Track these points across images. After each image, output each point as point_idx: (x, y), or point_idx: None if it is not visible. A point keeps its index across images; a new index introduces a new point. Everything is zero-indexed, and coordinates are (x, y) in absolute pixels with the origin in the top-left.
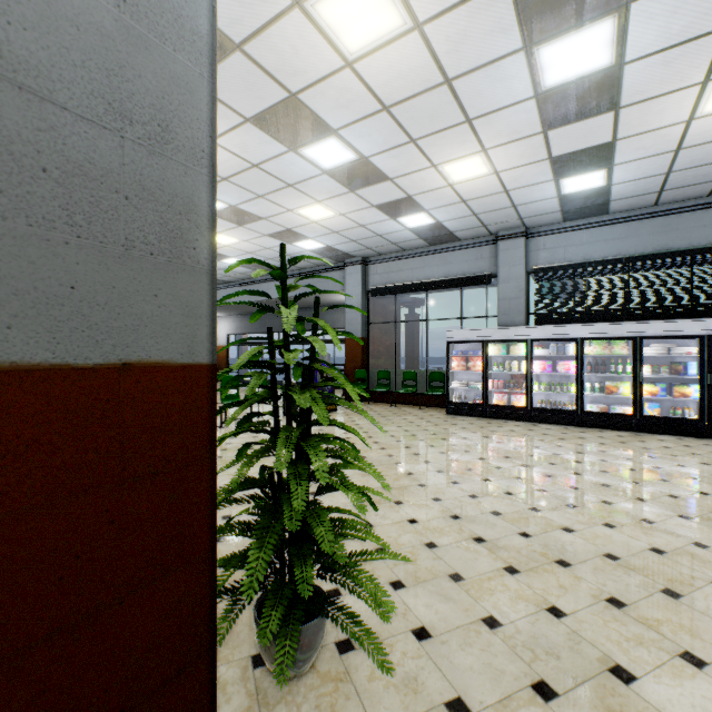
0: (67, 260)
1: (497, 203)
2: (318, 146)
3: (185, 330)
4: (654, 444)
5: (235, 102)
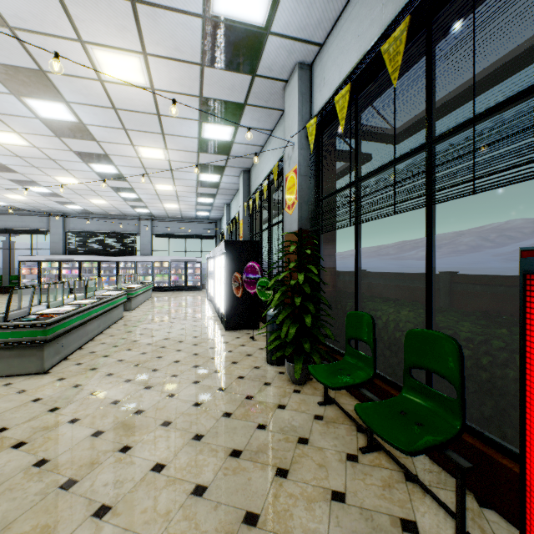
0: None
1: (41, 205)
2: None
3: None
4: None
5: None
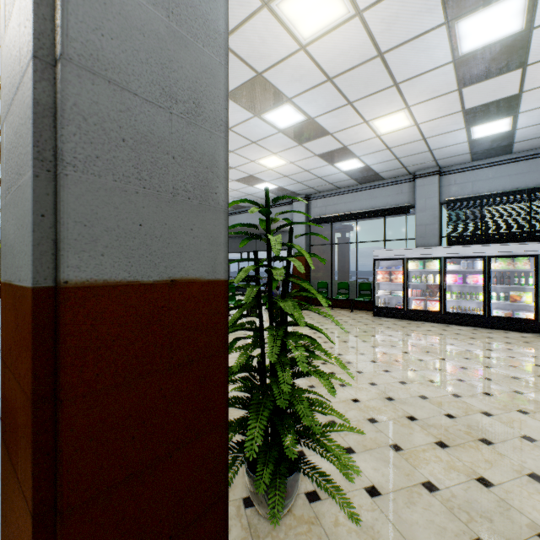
0: (137, 205)
1: (416, 148)
2: (276, 111)
3: (210, 255)
4: None
5: None
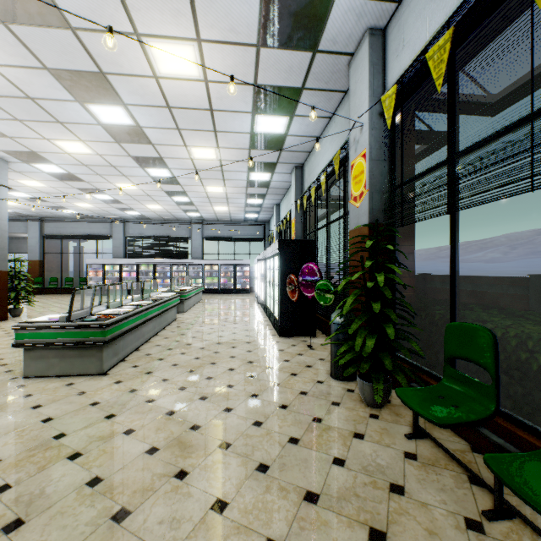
0: None
1: (105, 212)
2: (14, 193)
3: (6, 267)
4: None
5: None
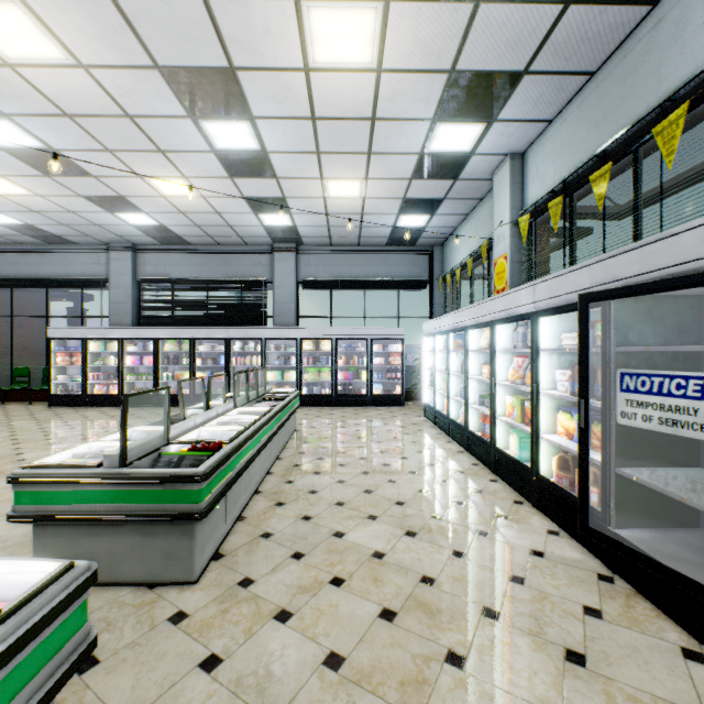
0: None
1: (77, 219)
2: None
3: None
4: None
5: None
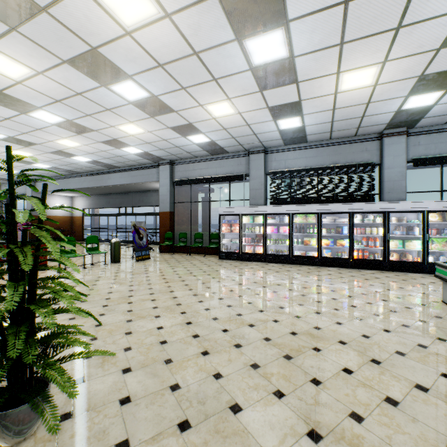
0: None
1: (245, 131)
2: (121, 85)
3: None
4: (324, 272)
5: (52, 48)
